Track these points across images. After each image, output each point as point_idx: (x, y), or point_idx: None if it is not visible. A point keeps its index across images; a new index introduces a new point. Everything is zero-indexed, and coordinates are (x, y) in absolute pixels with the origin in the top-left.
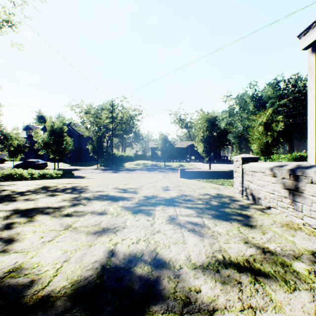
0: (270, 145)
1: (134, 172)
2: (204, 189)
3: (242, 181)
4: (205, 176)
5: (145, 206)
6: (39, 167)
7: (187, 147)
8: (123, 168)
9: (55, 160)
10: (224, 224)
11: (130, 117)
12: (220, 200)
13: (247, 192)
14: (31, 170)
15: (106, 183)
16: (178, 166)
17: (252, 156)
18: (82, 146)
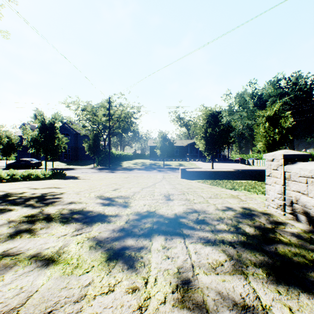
0: (278, 143)
1: (131, 171)
2: (220, 198)
3: (283, 191)
4: (208, 176)
5: (135, 237)
6: (33, 166)
7: (187, 146)
8: (121, 167)
9: (46, 159)
10: (313, 311)
11: (128, 114)
12: (254, 221)
13: (294, 208)
14: (12, 170)
15: (93, 187)
16: (178, 165)
17: (299, 153)
18: (79, 145)
